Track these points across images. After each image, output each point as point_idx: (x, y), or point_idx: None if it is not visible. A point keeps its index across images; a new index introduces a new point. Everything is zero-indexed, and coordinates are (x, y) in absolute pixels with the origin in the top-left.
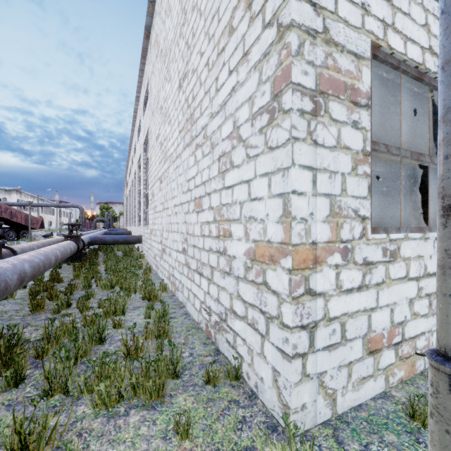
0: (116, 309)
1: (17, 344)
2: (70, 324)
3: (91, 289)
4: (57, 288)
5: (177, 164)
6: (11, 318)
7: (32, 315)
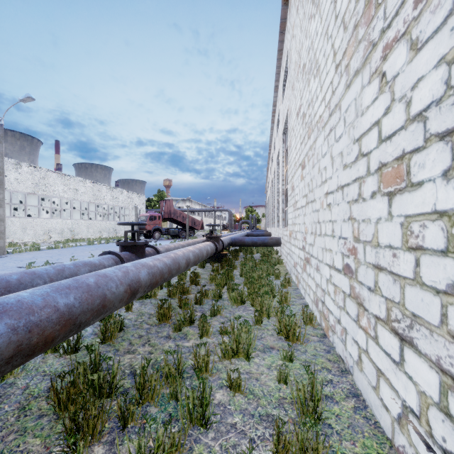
0: (238, 348)
1: (112, 382)
2: (173, 368)
3: (221, 300)
4: (192, 292)
5: (332, 124)
6: (141, 325)
7: (158, 326)
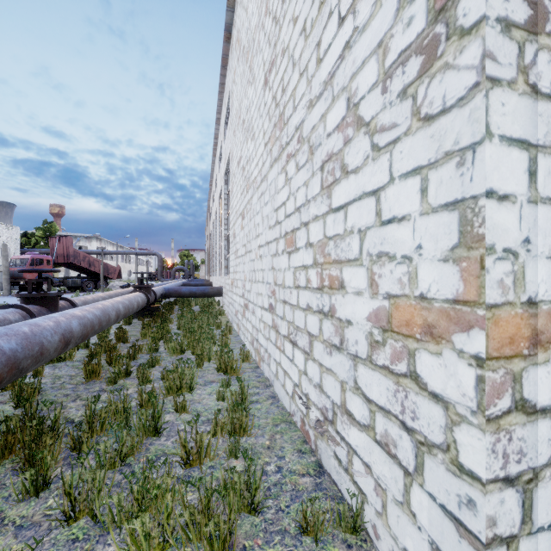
0: (182, 384)
1: (53, 427)
2: (121, 403)
3: (158, 353)
4: (121, 349)
5: (262, 190)
6: (63, 386)
7: (86, 384)
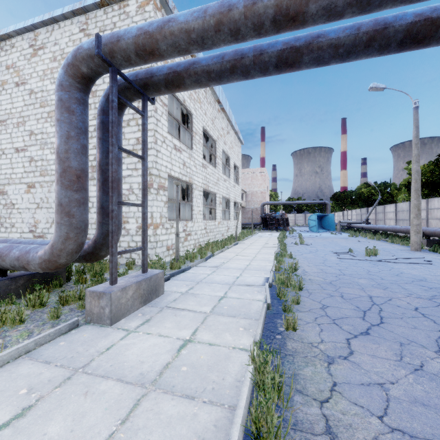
0: None
1: None
2: None
3: None
4: None
5: None
6: None
7: None
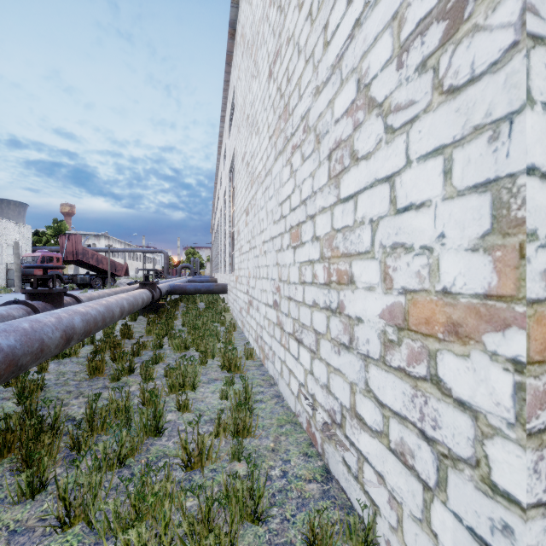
0: (185, 382)
1: (54, 425)
2: (122, 402)
3: (162, 350)
4: (126, 346)
5: (267, 184)
6: (66, 382)
7: (89, 380)
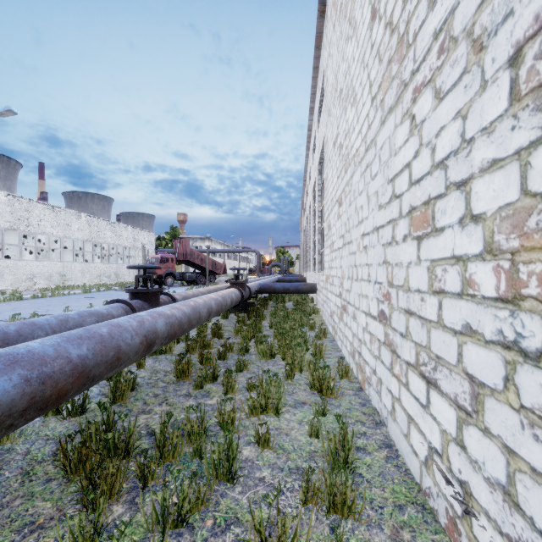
0: (267, 404)
1: (128, 442)
2: (196, 424)
3: (248, 354)
4: (215, 346)
5: (368, 160)
6: (156, 383)
7: (176, 384)
